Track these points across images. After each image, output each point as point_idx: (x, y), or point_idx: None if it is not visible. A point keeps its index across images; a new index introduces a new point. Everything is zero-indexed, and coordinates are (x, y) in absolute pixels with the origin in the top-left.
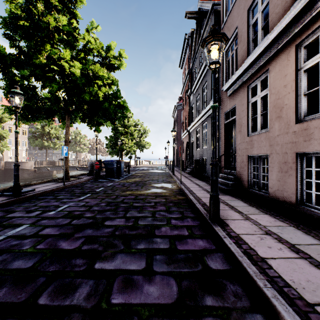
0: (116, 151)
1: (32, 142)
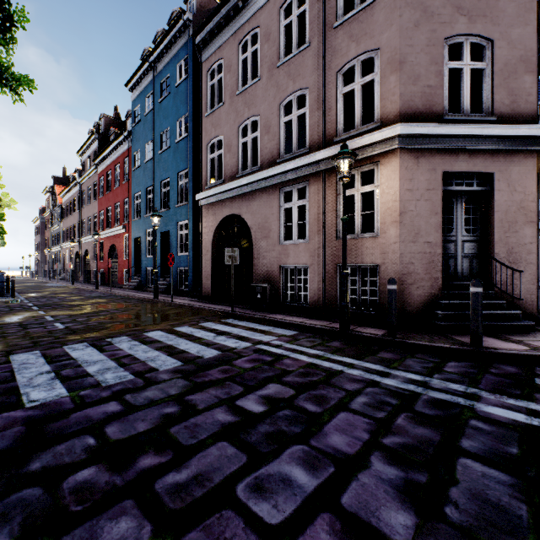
0: None
1: None
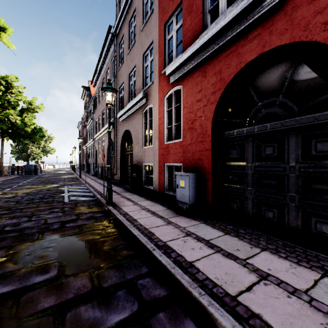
0: (24, 157)
1: None
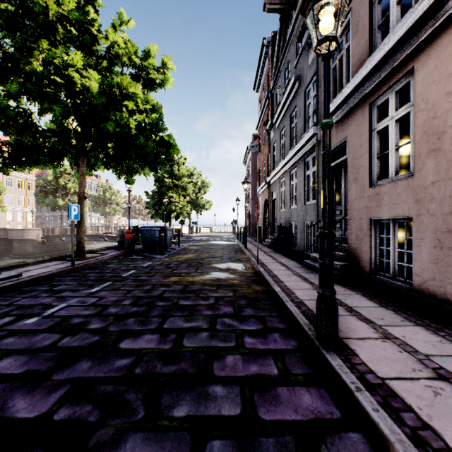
0: (161, 213)
1: (40, 201)
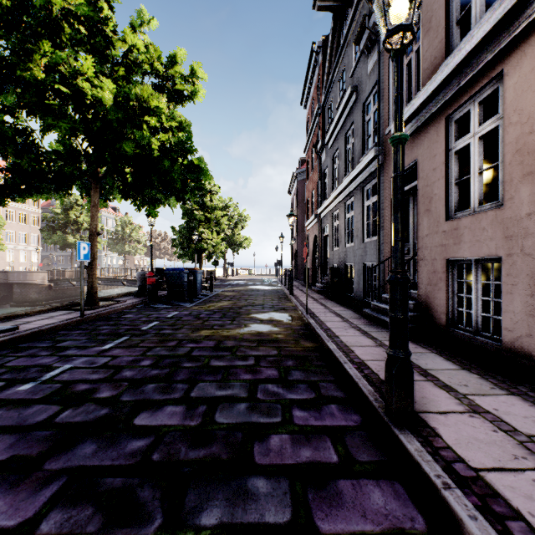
0: (191, 252)
1: (46, 237)
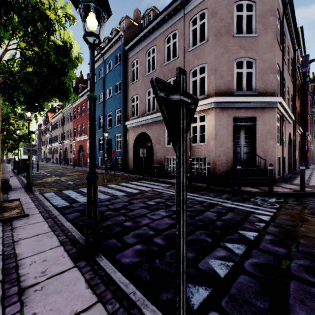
0: None
1: None
